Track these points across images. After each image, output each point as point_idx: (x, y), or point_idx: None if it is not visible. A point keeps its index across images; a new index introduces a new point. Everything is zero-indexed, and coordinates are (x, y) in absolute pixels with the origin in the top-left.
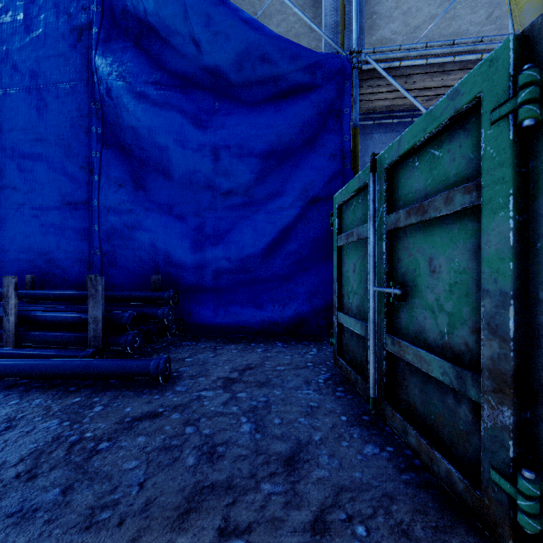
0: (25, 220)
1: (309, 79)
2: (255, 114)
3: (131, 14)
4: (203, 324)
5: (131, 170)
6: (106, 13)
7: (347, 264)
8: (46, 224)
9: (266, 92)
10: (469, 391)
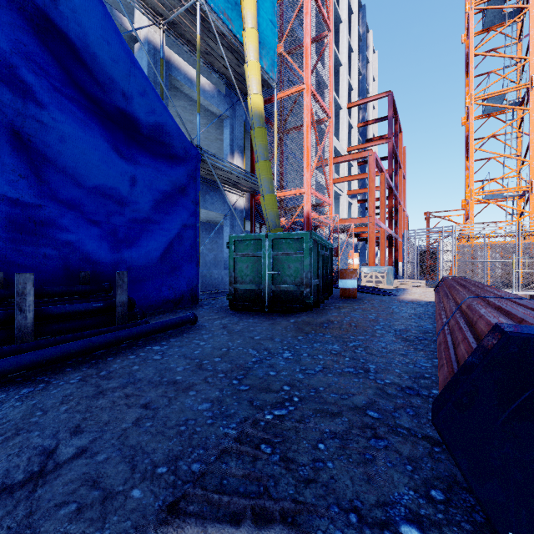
0: None
1: (185, 155)
2: (156, 162)
3: None
4: None
5: (31, 162)
6: None
7: (241, 265)
8: None
9: (162, 151)
10: (301, 289)
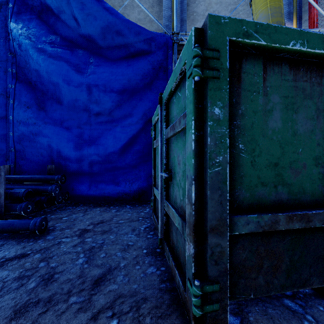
0: None
1: (147, 47)
2: (115, 66)
3: None
4: (82, 195)
5: (35, 98)
6: None
7: (157, 158)
8: None
9: (122, 53)
10: (184, 234)
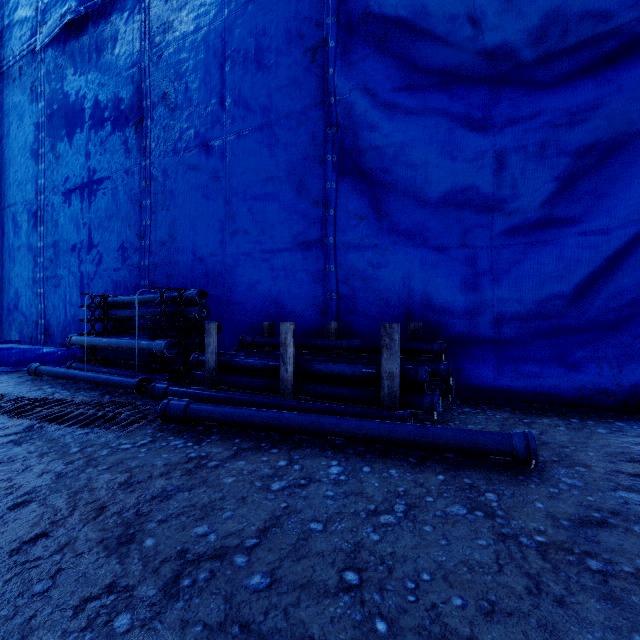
0: (256, 264)
1: None
2: (561, 97)
3: (372, 15)
4: (477, 386)
5: (372, 199)
6: (341, 22)
7: None
8: (277, 267)
9: (580, 62)
10: None
